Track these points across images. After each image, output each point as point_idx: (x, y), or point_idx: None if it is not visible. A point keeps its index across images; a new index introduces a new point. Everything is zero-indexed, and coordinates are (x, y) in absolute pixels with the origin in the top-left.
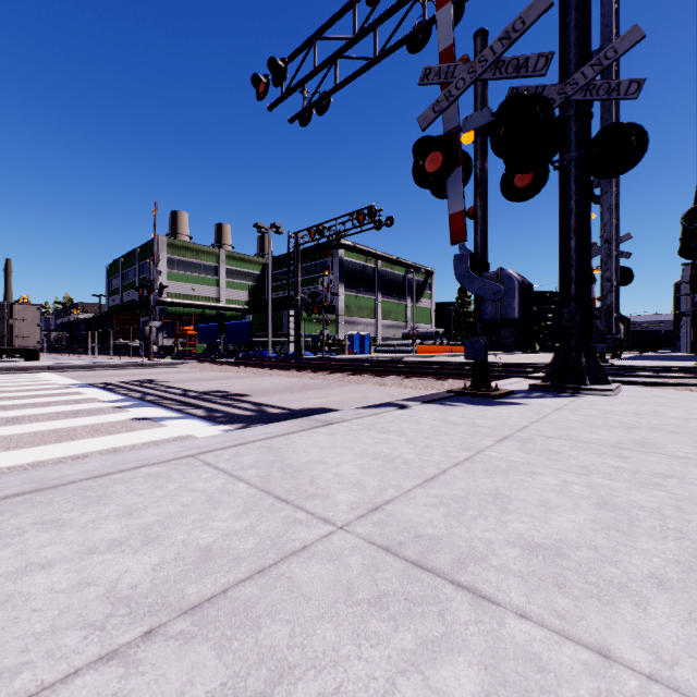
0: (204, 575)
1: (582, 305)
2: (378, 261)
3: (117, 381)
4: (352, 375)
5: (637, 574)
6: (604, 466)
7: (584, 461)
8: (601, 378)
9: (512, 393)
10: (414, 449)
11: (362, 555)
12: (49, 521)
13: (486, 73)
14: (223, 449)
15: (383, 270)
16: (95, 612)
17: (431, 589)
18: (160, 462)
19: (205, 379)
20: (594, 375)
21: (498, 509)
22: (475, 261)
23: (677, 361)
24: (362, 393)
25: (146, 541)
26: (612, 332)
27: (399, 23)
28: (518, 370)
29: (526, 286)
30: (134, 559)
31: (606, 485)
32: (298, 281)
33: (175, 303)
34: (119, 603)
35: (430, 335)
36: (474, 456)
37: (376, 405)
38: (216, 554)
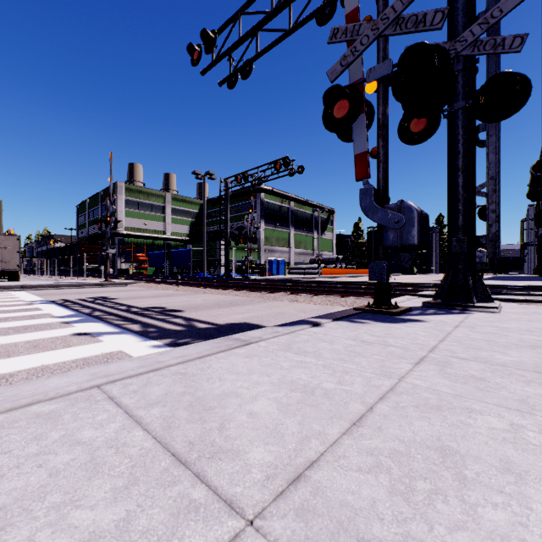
0: None
1: (468, 234)
2: (291, 202)
3: (74, 298)
4: (270, 293)
5: None
6: None
7: (516, 391)
8: (485, 297)
9: (410, 310)
10: (333, 375)
11: None
12: None
13: (387, 29)
14: (135, 376)
15: (295, 209)
16: None
17: None
18: (59, 396)
19: (149, 296)
20: (478, 294)
21: (454, 477)
22: (378, 195)
23: (529, 280)
24: (278, 309)
25: None
26: (497, 257)
27: None
28: (407, 289)
29: (424, 216)
30: None
31: None
32: (228, 217)
33: (131, 235)
34: None
35: (332, 261)
36: (397, 385)
37: (291, 323)
38: None
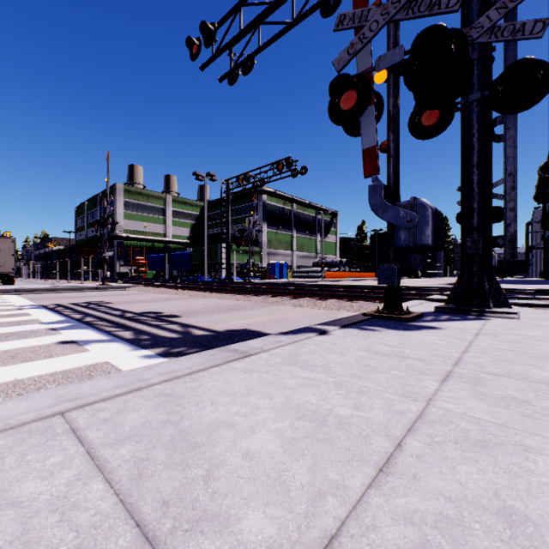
0: None
1: (484, 234)
2: (294, 205)
3: (68, 303)
4: (272, 297)
5: None
6: None
7: None
8: (502, 301)
9: (422, 316)
10: (347, 397)
11: None
12: None
13: (399, 14)
14: (110, 398)
15: (298, 212)
16: None
17: None
18: (9, 427)
19: (146, 301)
20: (495, 298)
21: None
22: (388, 192)
23: (537, 284)
24: (281, 314)
25: None
26: (516, 259)
27: None
28: (415, 293)
29: (438, 215)
30: None
31: None
32: (229, 219)
33: (130, 237)
34: None
35: (335, 264)
36: (426, 411)
37: (296, 331)
38: None
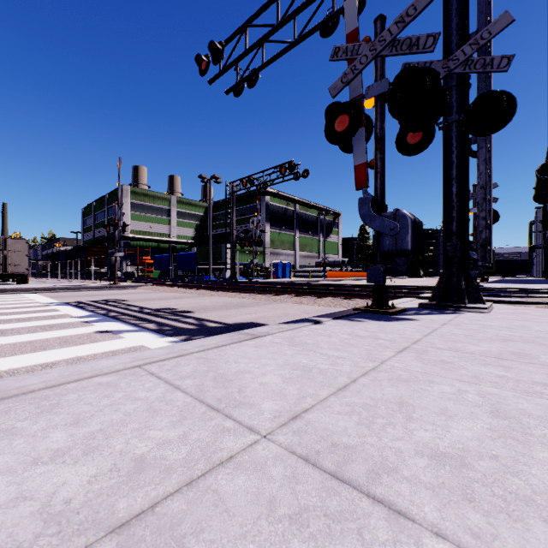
0: (135, 488)
1: (461, 239)
2: (296, 205)
3: (87, 300)
4: (276, 295)
5: (540, 486)
6: (491, 375)
7: (473, 370)
8: (477, 298)
9: (405, 311)
10: (327, 359)
11: (283, 466)
12: (3, 430)
13: (384, 50)
14: (166, 360)
15: (301, 212)
16: (25, 531)
17: (349, 503)
18: (111, 372)
19: (158, 298)
20: (471, 295)
21: (404, 417)
22: (375, 204)
23: (533, 283)
24: (283, 310)
25: (87, 451)
26: (487, 261)
27: (313, 13)
28: (409, 292)
29: (417, 224)
30: (73, 470)
31: (495, 393)
32: (233, 221)
33: (136, 238)
34: (50, 521)
35: (338, 264)
36: (379, 366)
37: (295, 321)
38: (149, 465)
